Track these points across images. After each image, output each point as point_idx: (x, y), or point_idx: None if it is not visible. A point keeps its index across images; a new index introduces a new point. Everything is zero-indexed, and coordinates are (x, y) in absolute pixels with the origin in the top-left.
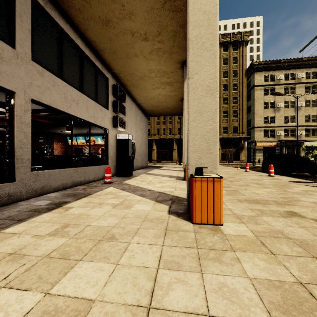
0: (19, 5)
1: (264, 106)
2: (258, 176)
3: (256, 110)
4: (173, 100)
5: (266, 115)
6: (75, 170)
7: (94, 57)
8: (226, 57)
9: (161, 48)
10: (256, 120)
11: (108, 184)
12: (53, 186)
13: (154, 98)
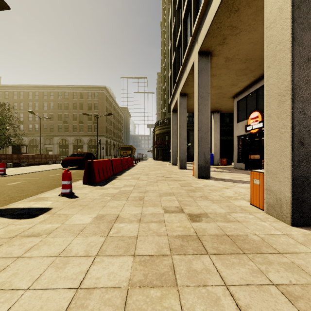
0: None
1: None
2: None
3: None
4: None
5: None
6: None
7: None
8: None
9: None
10: None
11: None
12: None
13: None
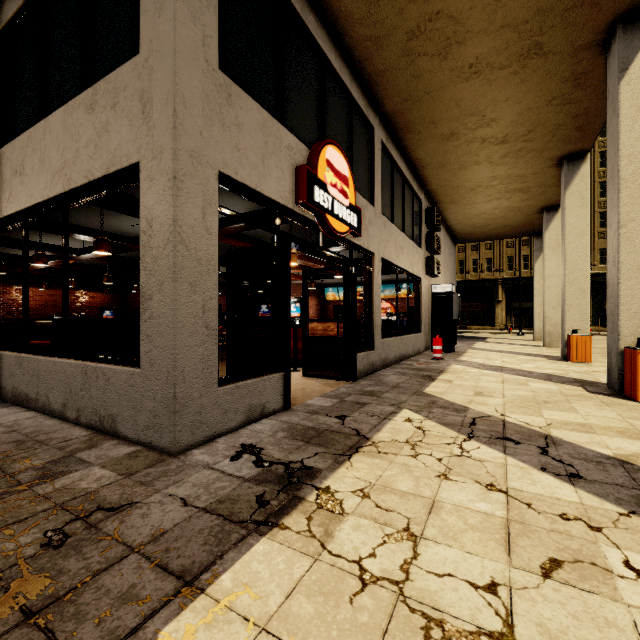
0: (376, 158)
1: None
2: None
3: None
4: (520, 214)
5: None
6: (400, 340)
7: (412, 178)
8: None
9: (525, 147)
10: None
11: (441, 361)
12: (390, 359)
13: (482, 214)
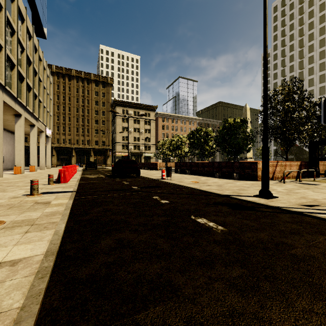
0: None
1: (122, 129)
2: None
3: (117, 131)
4: None
5: (123, 135)
6: None
7: None
8: (97, 90)
9: None
10: (117, 138)
11: None
12: None
13: None
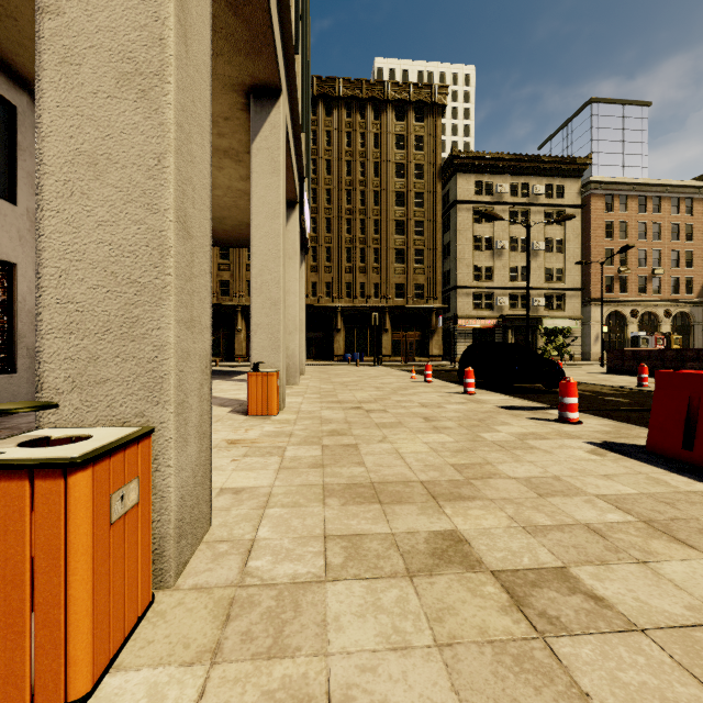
0: None
1: (474, 244)
2: (444, 393)
3: (459, 252)
4: None
5: (478, 263)
6: None
7: None
8: (401, 133)
9: None
10: (460, 273)
11: None
12: None
13: None
